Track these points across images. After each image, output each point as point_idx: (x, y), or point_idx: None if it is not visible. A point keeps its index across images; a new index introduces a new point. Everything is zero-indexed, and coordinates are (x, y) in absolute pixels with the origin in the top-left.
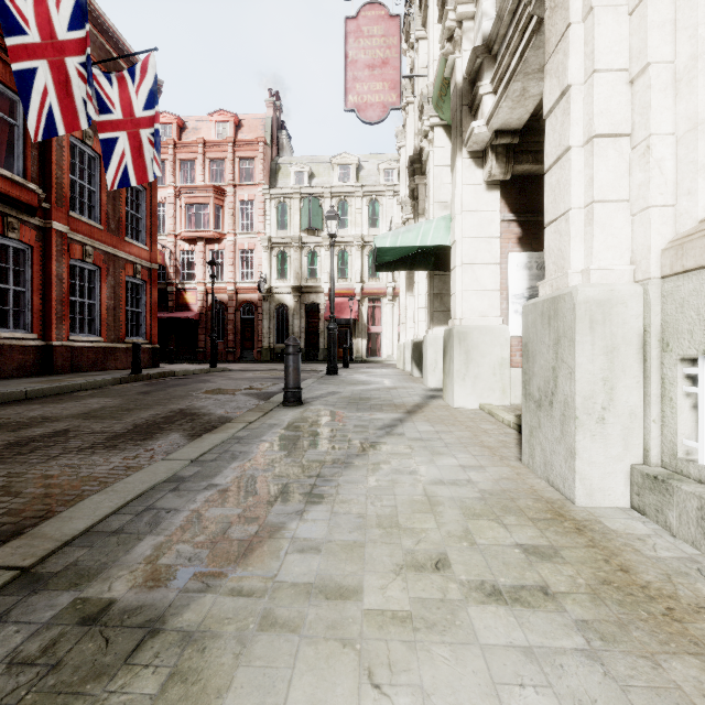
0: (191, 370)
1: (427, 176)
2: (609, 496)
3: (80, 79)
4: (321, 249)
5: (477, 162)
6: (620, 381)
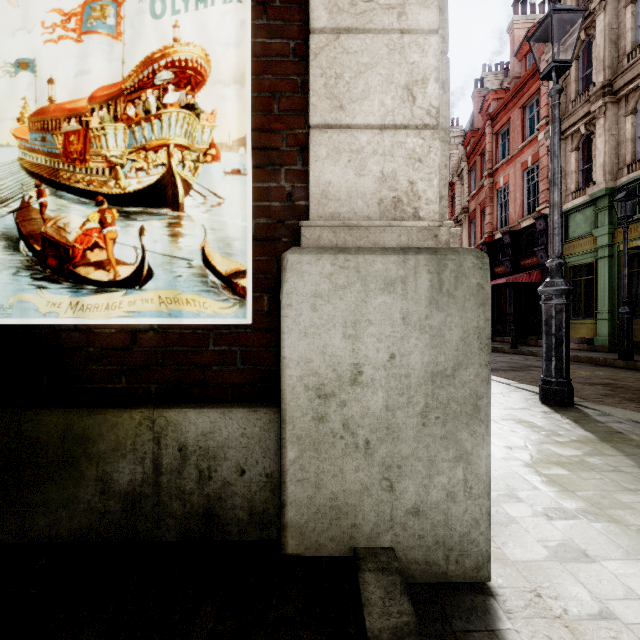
0: None
1: None
2: None
3: None
4: None
5: None
6: None
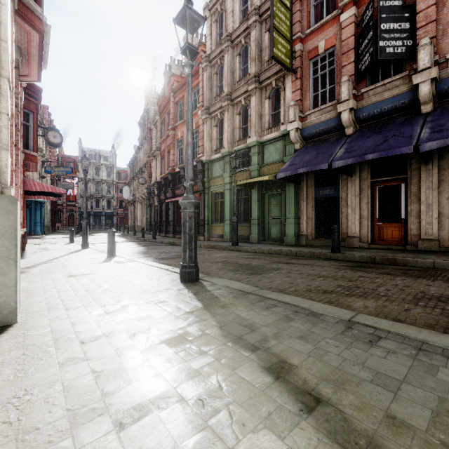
0: None
1: None
2: None
3: None
4: None
5: None
6: None
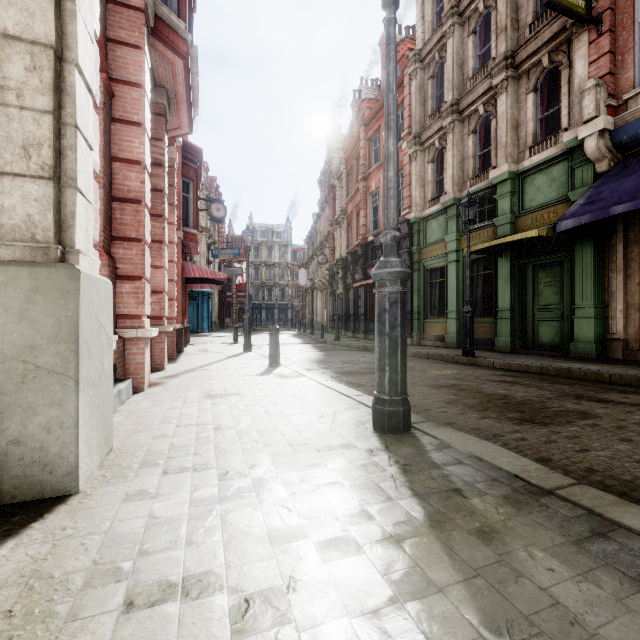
0: None
1: None
2: None
3: None
4: None
5: None
6: None
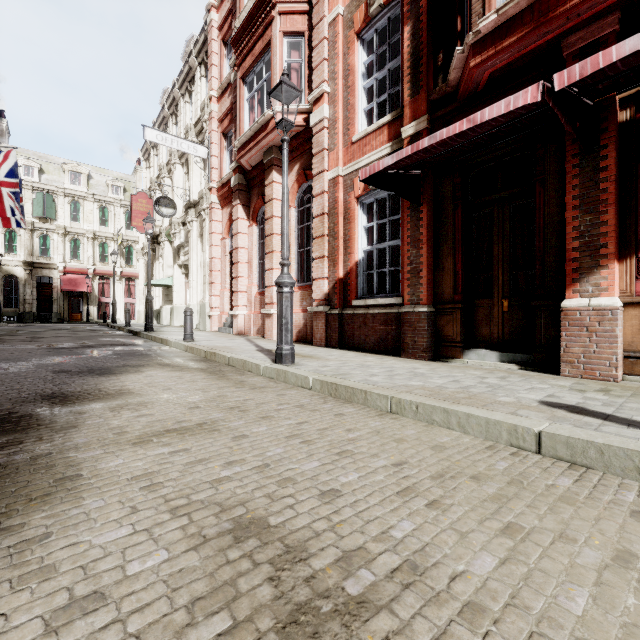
0: (2, 324)
1: (163, 255)
2: (194, 327)
3: (9, 197)
4: (54, 234)
5: (180, 267)
6: (195, 315)
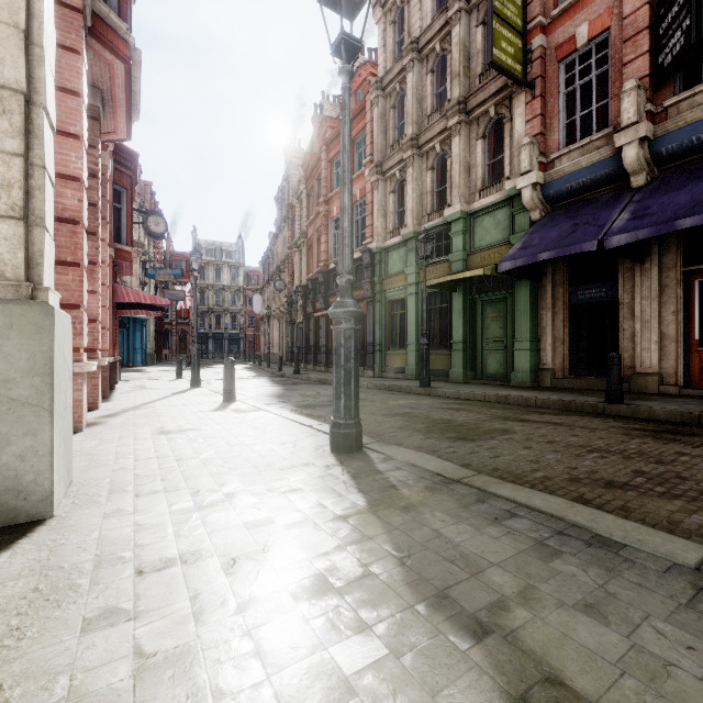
0: None
1: None
2: None
3: None
4: None
5: None
6: None
